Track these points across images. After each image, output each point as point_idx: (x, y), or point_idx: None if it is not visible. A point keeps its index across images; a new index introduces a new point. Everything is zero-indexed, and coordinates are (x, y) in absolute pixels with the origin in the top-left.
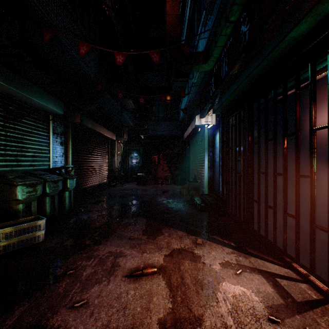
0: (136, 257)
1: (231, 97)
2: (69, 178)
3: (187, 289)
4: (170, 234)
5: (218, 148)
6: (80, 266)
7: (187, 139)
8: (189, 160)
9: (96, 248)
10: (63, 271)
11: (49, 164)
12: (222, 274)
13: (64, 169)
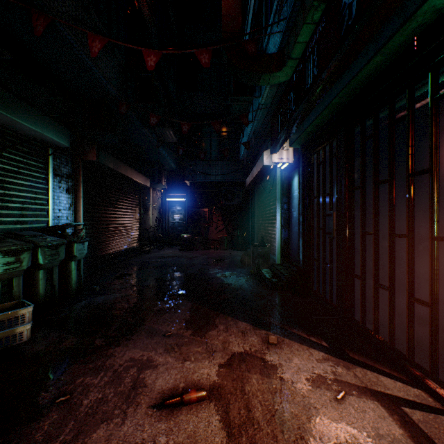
0: (173, 368)
1: (319, 120)
2: (76, 242)
3: (258, 431)
4: (228, 327)
5: (297, 197)
6: (80, 387)
7: (251, 185)
8: (254, 215)
9: (110, 352)
10: (50, 397)
11: (48, 221)
12: (313, 400)
13: (72, 229)
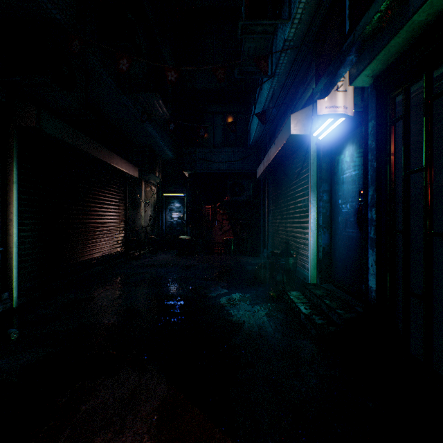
0: None
1: None
2: None
3: None
4: None
5: (350, 180)
6: None
7: (265, 175)
8: (268, 212)
9: None
10: None
11: None
12: None
13: None
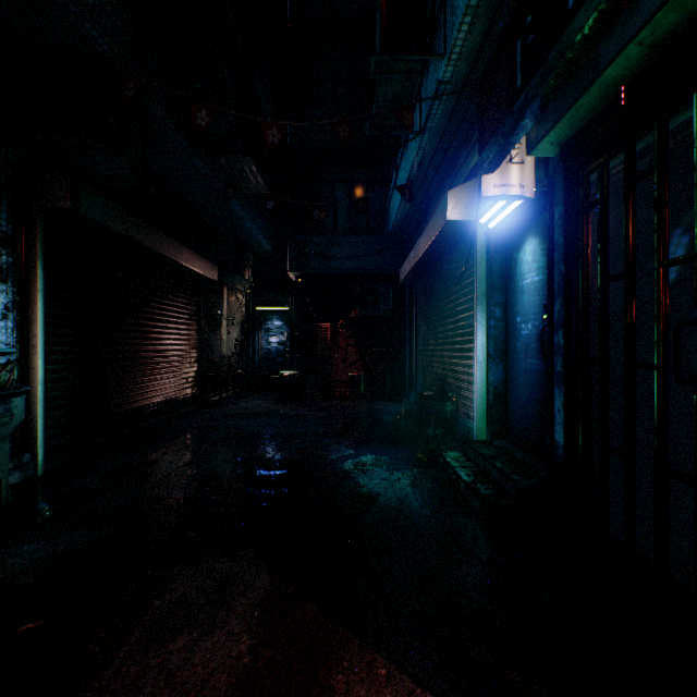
0: None
1: (679, 5)
2: None
3: None
4: None
5: (532, 289)
6: None
7: (412, 277)
8: (416, 335)
9: None
10: None
11: None
12: None
13: None
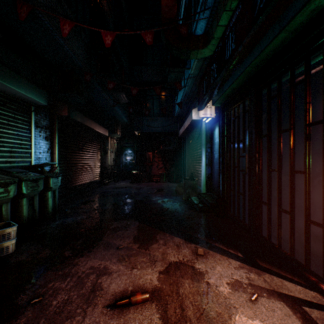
0: (124, 275)
1: (235, 84)
2: (52, 176)
3: None
4: (166, 241)
5: (217, 143)
6: (51, 290)
7: (183, 135)
8: (185, 157)
9: (76, 261)
10: (27, 299)
11: (31, 161)
12: (233, 300)
13: (49, 167)
